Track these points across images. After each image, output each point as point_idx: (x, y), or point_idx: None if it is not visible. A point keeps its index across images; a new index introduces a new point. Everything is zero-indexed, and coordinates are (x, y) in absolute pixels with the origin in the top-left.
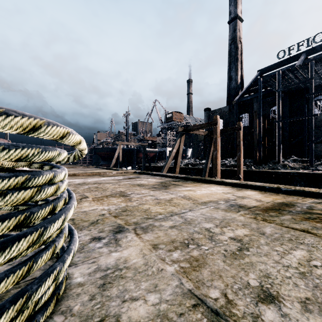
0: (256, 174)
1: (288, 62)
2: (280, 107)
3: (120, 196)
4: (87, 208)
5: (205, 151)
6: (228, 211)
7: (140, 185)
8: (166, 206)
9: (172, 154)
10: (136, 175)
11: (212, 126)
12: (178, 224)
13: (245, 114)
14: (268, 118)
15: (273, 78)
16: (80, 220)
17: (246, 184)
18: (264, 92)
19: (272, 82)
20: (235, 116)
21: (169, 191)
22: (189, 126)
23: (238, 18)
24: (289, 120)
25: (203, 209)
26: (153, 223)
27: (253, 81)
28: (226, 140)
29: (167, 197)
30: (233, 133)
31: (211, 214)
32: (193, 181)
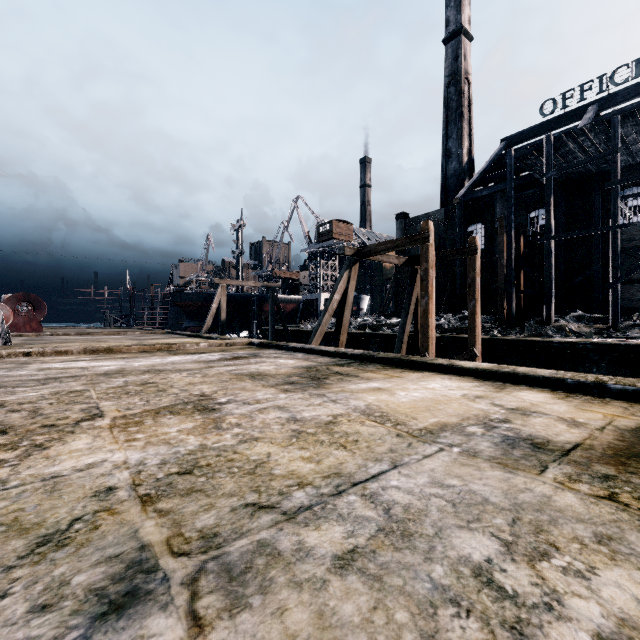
0: (506, 346)
1: (562, 123)
2: (551, 210)
3: (194, 412)
4: (74, 460)
5: (398, 300)
6: (509, 465)
7: (256, 377)
8: (321, 446)
9: (332, 304)
10: (251, 350)
11: (418, 244)
12: (364, 539)
13: (478, 225)
14: (525, 234)
15: (537, 150)
16: (6, 525)
17: (513, 374)
18: (516, 181)
19: (534, 160)
20: (457, 229)
21: (327, 393)
22: (368, 245)
23: (463, 33)
24: (569, 236)
25: (431, 459)
26: (272, 538)
27: (494, 160)
28: (439, 277)
29: (322, 413)
30: (453, 264)
31: (463, 480)
32: (382, 365)
